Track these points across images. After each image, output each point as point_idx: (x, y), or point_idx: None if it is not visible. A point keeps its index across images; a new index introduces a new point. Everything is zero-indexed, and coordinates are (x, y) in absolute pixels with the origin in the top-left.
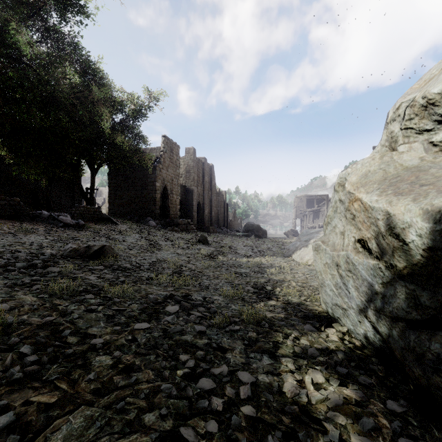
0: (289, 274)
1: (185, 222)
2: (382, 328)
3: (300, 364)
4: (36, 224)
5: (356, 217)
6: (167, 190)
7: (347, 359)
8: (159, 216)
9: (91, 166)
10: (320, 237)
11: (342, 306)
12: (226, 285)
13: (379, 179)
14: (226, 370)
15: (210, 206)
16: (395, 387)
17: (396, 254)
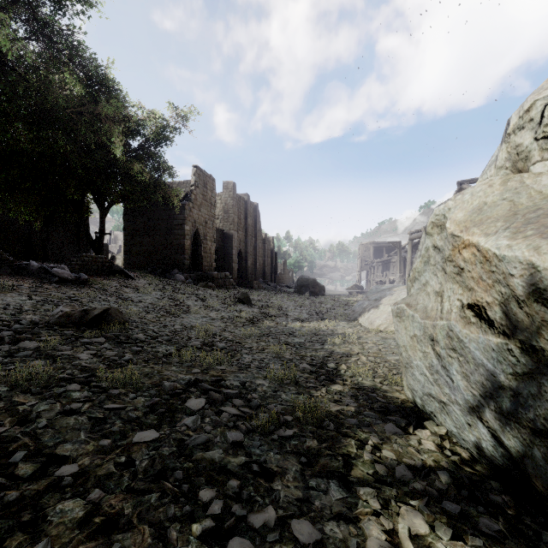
0: (357, 344)
1: (222, 276)
2: (512, 441)
3: (387, 496)
4: (20, 278)
5: (466, 271)
6: (199, 235)
7: (453, 484)
8: (188, 268)
9: (100, 203)
10: (404, 299)
11: (439, 398)
12: (273, 362)
13: (504, 214)
14: (274, 517)
15: (255, 256)
16: (537, 538)
17: (547, 332)
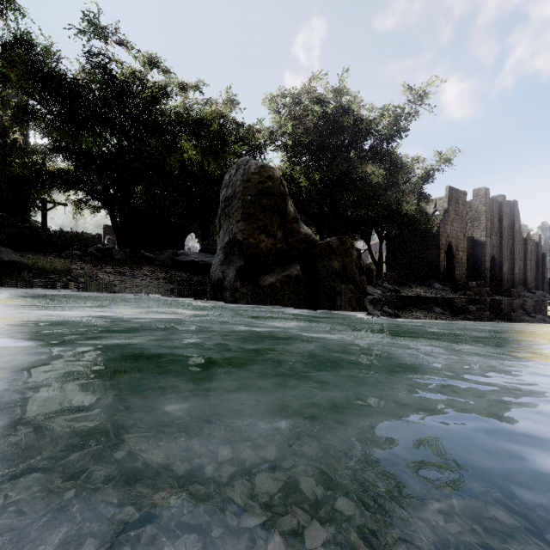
0: None
1: (477, 285)
2: None
3: None
4: None
5: None
6: (451, 247)
7: None
8: (442, 277)
9: (380, 235)
10: None
11: None
12: None
13: None
14: None
15: (512, 260)
16: None
17: None
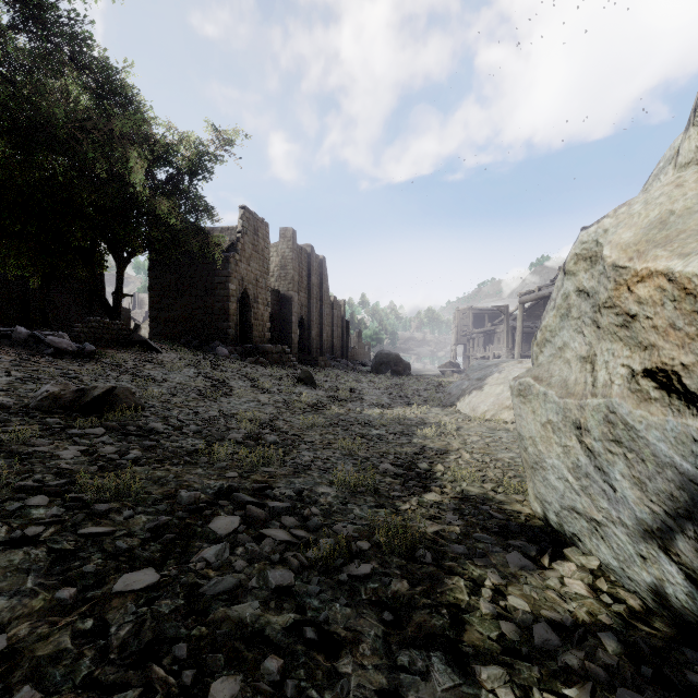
0: (456, 437)
1: (278, 350)
2: None
3: (525, 680)
4: (1, 349)
5: (641, 318)
6: (248, 296)
7: (626, 654)
8: (234, 339)
9: (117, 253)
10: (529, 370)
11: (589, 514)
12: (343, 461)
13: None
14: None
15: (321, 325)
16: None
17: None
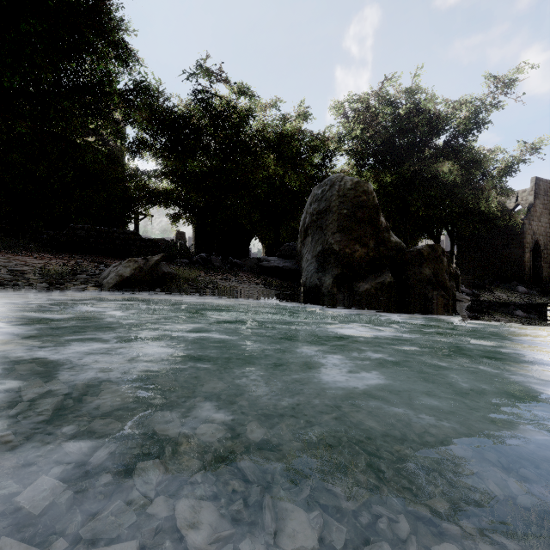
0: None
1: None
2: None
3: None
4: None
5: None
6: (538, 246)
7: None
8: (527, 280)
9: (451, 234)
10: None
11: None
12: None
13: None
14: None
15: None
16: None
17: None
